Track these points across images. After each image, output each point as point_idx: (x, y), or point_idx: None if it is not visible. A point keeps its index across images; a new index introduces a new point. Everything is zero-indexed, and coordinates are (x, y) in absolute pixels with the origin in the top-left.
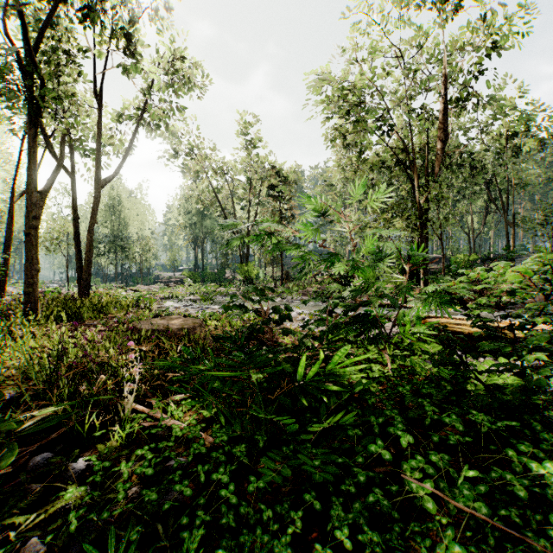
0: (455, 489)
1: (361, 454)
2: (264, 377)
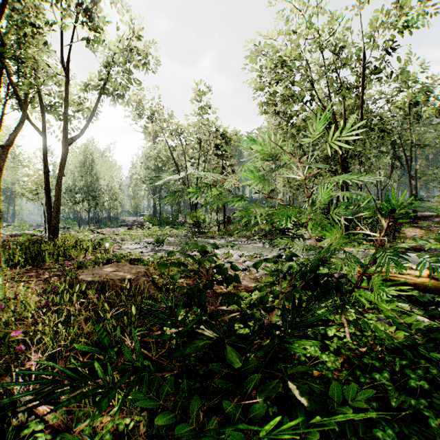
0: None
1: None
2: None
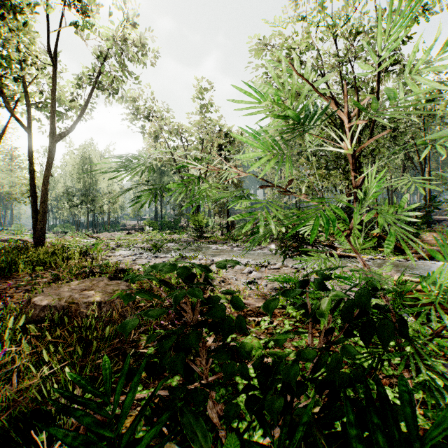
0: None
1: None
2: None
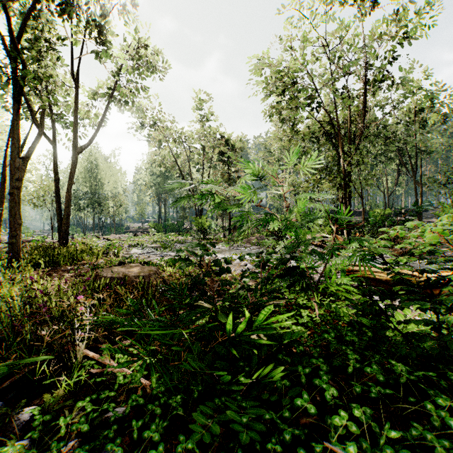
0: (378, 450)
1: (288, 407)
2: (207, 320)
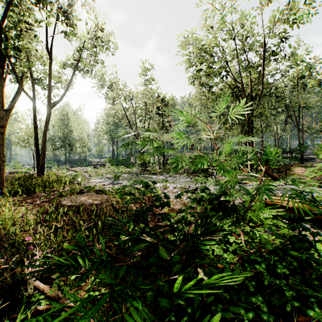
0: None
1: None
2: None
